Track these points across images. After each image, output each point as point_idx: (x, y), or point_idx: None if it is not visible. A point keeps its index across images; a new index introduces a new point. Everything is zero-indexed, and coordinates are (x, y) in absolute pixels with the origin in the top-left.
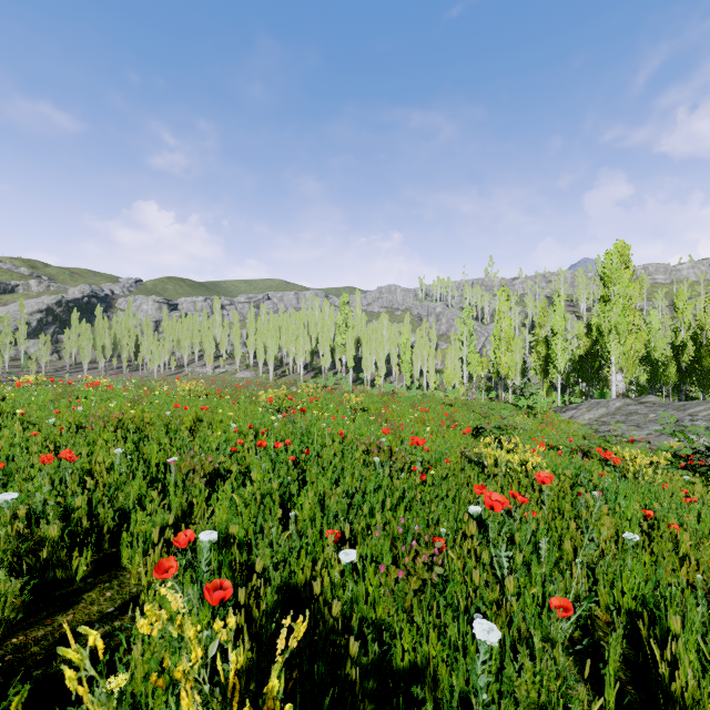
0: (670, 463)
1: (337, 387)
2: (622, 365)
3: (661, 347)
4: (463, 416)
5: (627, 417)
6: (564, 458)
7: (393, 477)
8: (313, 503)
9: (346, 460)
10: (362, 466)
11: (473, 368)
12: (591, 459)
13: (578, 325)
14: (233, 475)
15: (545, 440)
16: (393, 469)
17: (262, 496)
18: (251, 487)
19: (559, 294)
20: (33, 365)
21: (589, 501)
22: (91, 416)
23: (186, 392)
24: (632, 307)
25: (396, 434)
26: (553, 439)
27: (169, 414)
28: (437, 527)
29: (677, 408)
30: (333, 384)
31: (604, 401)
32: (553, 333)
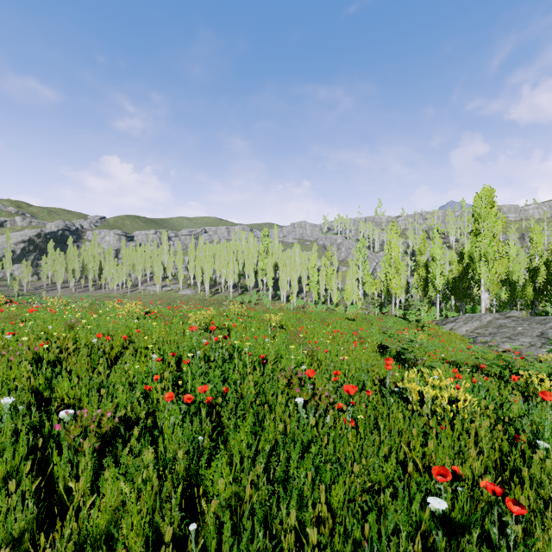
0: (548, 374)
1: (260, 302)
2: (490, 286)
3: (518, 271)
4: (365, 331)
5: (498, 330)
6: (464, 376)
7: (318, 423)
8: (226, 480)
9: (267, 396)
10: (283, 404)
11: (368, 288)
12: (490, 377)
13: (450, 253)
14: (135, 434)
15: (439, 354)
16: (318, 415)
17: (167, 462)
18: (145, 469)
19: (438, 228)
20: (16, 285)
21: (546, 461)
22: (4, 350)
23: (125, 313)
24: (497, 239)
25: (314, 358)
26: (444, 352)
27: (95, 341)
28: (385, 523)
29: (539, 322)
30: (256, 299)
31: (476, 315)
32: (432, 259)
